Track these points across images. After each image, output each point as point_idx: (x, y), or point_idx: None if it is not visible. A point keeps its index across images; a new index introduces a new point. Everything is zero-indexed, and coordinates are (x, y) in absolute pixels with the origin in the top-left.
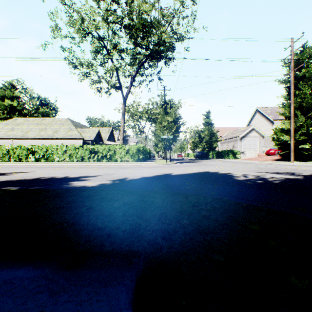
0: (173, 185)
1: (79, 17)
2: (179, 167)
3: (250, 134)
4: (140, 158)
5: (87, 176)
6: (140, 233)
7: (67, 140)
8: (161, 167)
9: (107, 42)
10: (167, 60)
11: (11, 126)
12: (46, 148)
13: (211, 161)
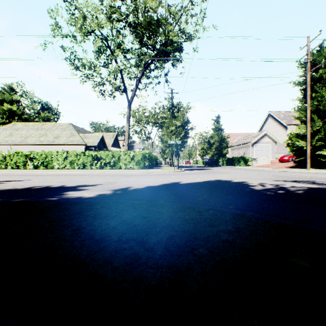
0: (182, 197)
1: (81, 15)
2: (187, 175)
3: (263, 140)
4: (145, 165)
5: (86, 185)
6: (138, 272)
7: (68, 146)
8: (168, 175)
9: (111, 41)
10: (175, 61)
11: (10, 132)
12: (45, 154)
13: (222, 168)
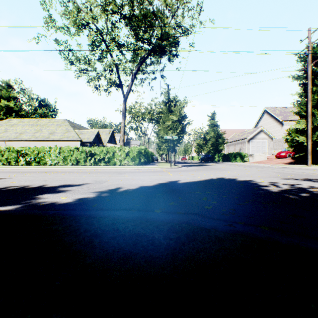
0: (184, 203)
1: (75, 8)
2: (185, 172)
3: (259, 136)
4: (141, 161)
5: (70, 184)
6: None
7: (63, 142)
8: (165, 172)
9: (106, 35)
10: (171, 56)
11: (5, 128)
12: (37, 150)
13: (219, 165)
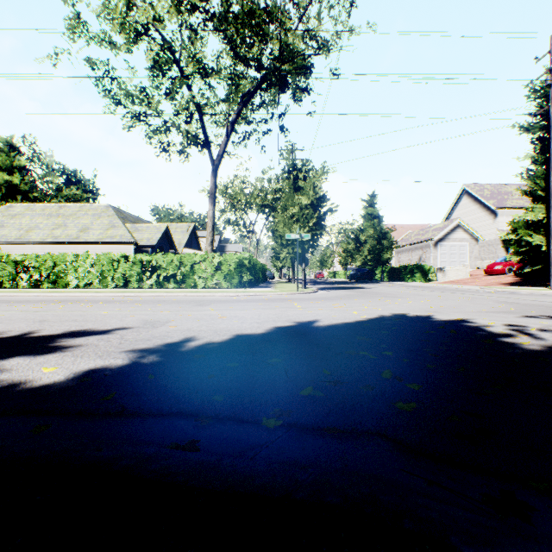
0: (339, 389)
1: (124, 1)
2: (327, 302)
3: (454, 236)
4: (243, 280)
5: (88, 330)
6: None
7: (104, 246)
8: (287, 302)
9: (180, 51)
10: (297, 92)
11: (0, 220)
12: (52, 260)
13: (385, 286)
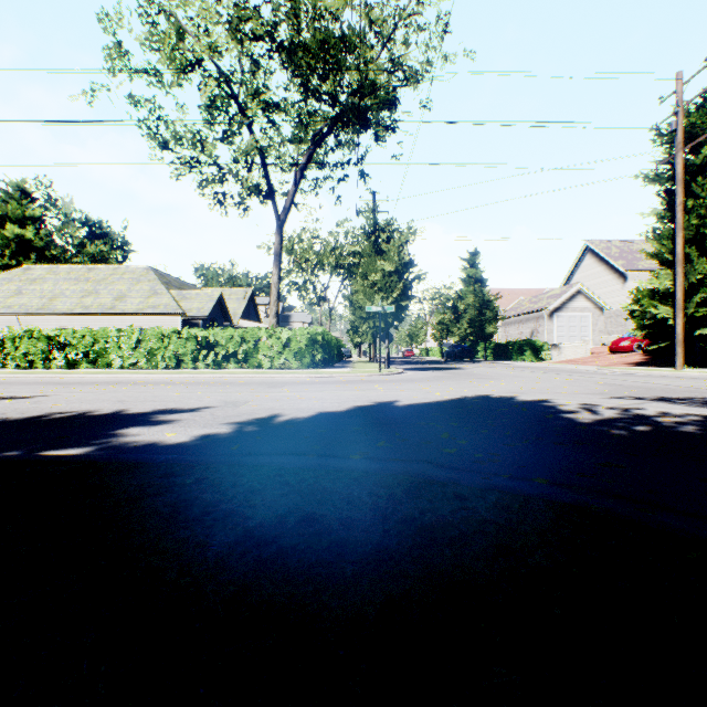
0: (405, 443)
1: (173, 27)
2: (411, 384)
3: (573, 304)
4: (316, 359)
5: (175, 409)
6: None
7: (145, 318)
8: (368, 384)
9: (240, 85)
10: (380, 130)
11: (17, 286)
12: (91, 336)
13: (485, 367)
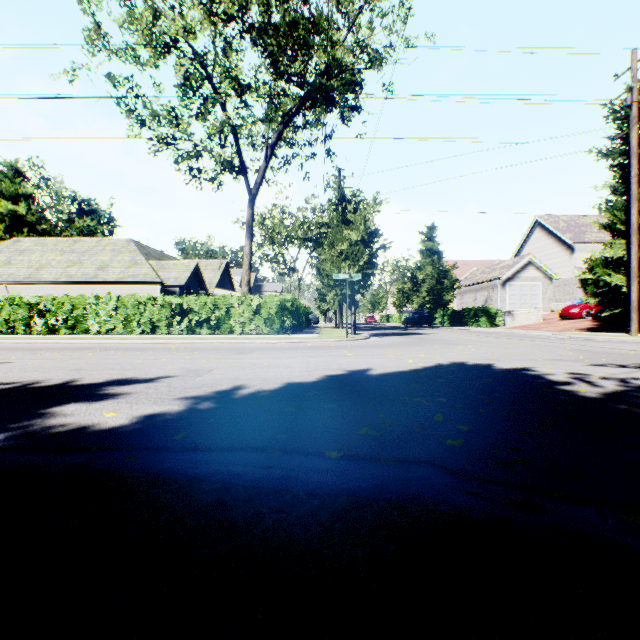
0: (393, 430)
1: (150, 10)
2: (380, 350)
3: (524, 274)
4: (285, 325)
5: (131, 379)
6: None
7: (126, 286)
8: (337, 350)
9: (214, 65)
10: (345, 111)
11: (7, 257)
12: (70, 303)
13: (445, 332)
